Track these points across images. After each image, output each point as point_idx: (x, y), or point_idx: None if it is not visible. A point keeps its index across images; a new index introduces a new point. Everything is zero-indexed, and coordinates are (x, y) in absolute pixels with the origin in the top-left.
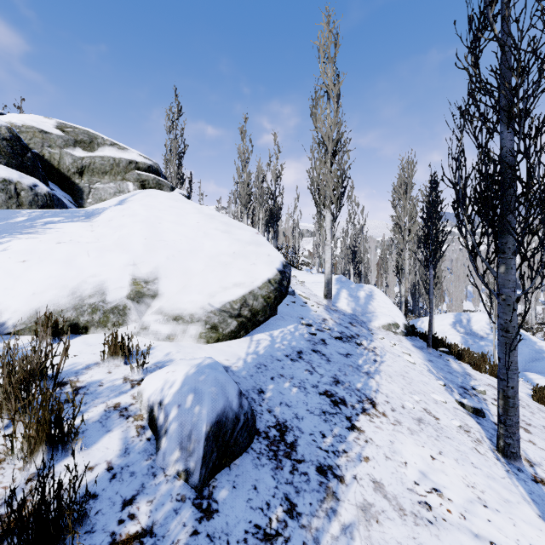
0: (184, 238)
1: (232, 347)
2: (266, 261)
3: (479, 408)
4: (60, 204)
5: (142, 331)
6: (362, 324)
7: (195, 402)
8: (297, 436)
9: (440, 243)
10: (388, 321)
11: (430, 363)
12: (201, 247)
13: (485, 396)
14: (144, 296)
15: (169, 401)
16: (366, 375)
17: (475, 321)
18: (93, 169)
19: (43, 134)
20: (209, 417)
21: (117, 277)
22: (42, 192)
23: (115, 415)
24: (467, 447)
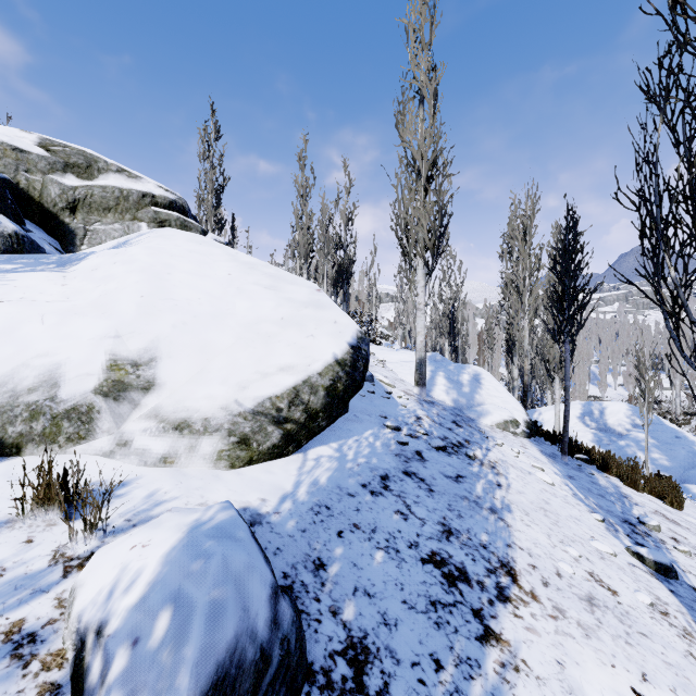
0: (205, 295)
1: (274, 474)
2: (330, 331)
3: (669, 564)
4: (33, 250)
5: (119, 450)
6: (470, 423)
7: (171, 632)
8: (388, 673)
9: (580, 306)
10: (504, 417)
11: (572, 481)
12: (231, 310)
13: (661, 534)
14: (128, 389)
15: (118, 628)
16: (492, 515)
17: (610, 413)
18: (90, 204)
19: (18, 153)
20: (196, 678)
21: (83, 356)
22: (5, 232)
23: (0, 657)
24: (677, 653)
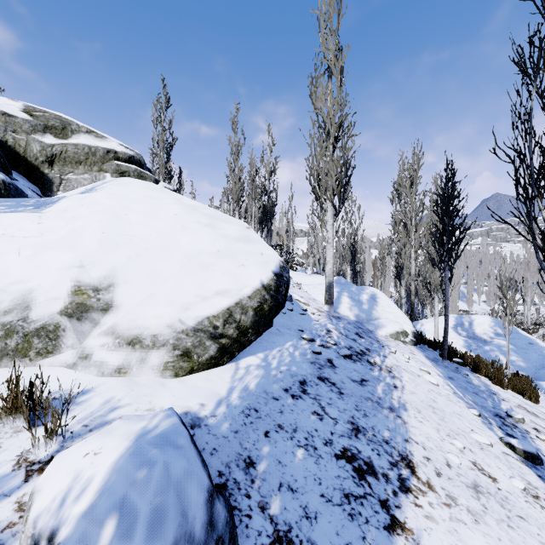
0: (155, 232)
1: (211, 381)
2: (258, 261)
3: (536, 453)
4: (18, 195)
5: (81, 362)
6: (369, 334)
7: (115, 541)
8: None
9: (457, 241)
10: (396, 329)
11: (452, 381)
12: (176, 244)
13: (525, 426)
14: (90, 310)
15: (67, 536)
16: (391, 414)
17: (477, 324)
18: (65, 158)
19: (7, 117)
20: None
21: (52, 283)
22: None
23: None
24: None
